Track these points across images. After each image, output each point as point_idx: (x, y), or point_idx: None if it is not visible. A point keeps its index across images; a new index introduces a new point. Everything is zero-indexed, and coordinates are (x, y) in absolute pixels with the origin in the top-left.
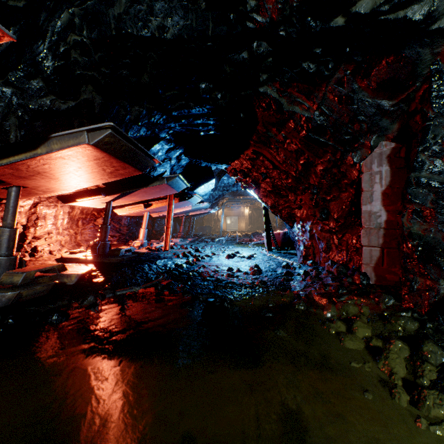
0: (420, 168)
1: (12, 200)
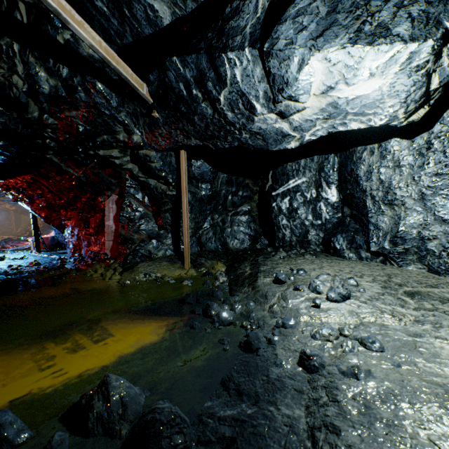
0: (124, 210)
1: None
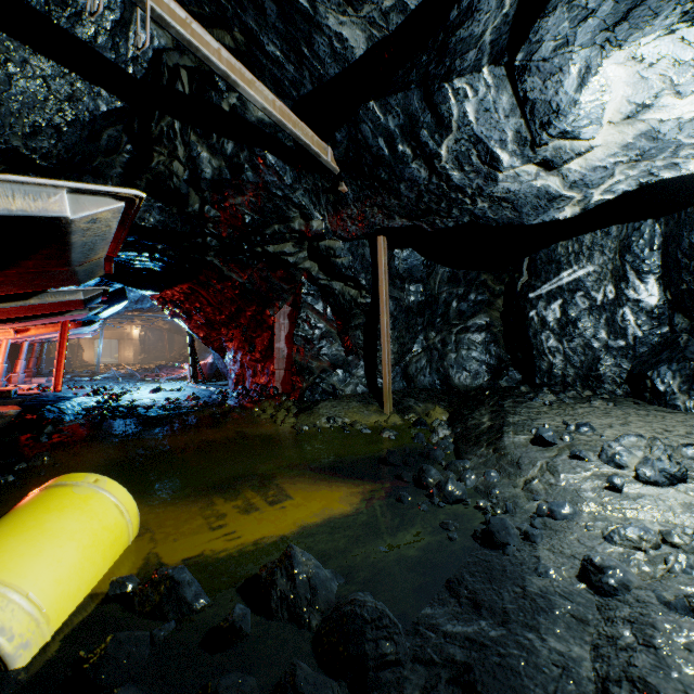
0: (299, 326)
1: None
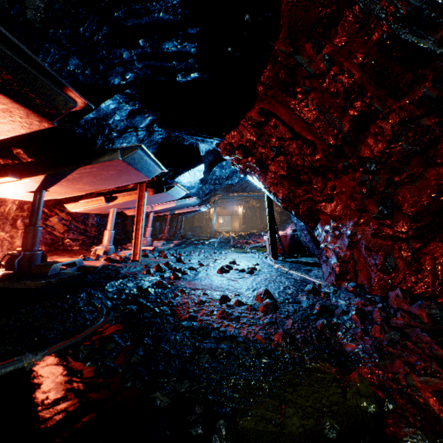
0: None
1: None
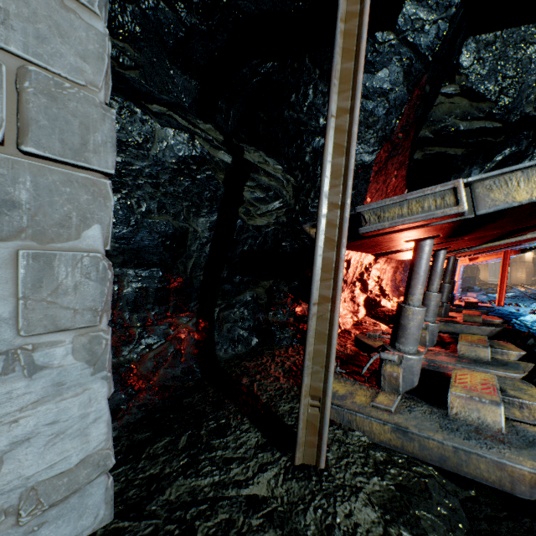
0: None
1: (451, 265)
